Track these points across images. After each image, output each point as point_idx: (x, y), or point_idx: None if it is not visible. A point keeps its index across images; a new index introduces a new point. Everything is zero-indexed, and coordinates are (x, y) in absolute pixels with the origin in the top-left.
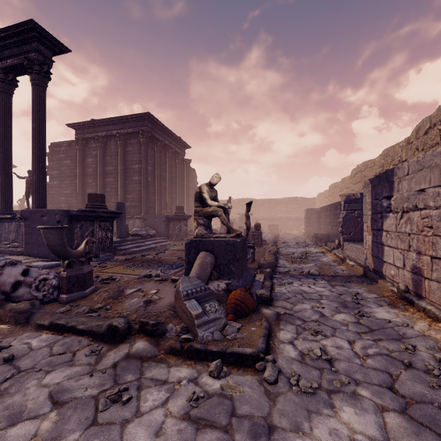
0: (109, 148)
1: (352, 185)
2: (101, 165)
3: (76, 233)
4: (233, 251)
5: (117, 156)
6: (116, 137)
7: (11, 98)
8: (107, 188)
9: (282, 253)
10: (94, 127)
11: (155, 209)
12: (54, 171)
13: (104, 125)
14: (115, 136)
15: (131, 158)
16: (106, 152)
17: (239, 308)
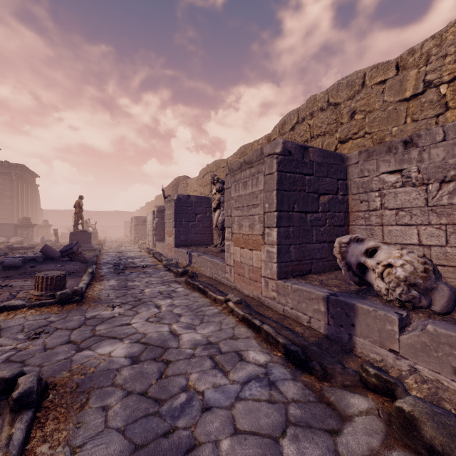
0: None
1: (146, 211)
2: None
3: (19, 232)
4: (96, 234)
5: None
6: None
7: None
8: None
9: (108, 240)
10: None
11: None
12: None
13: None
14: None
15: (2, 187)
16: None
17: (99, 242)
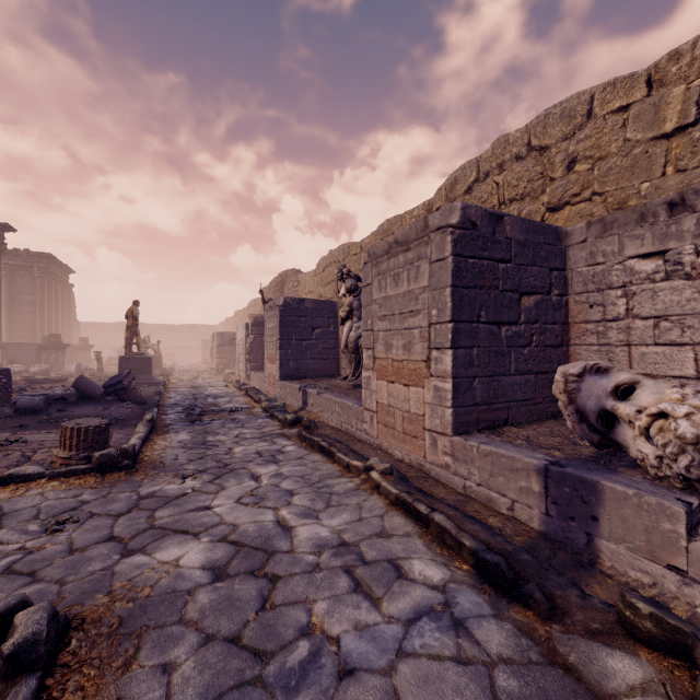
0: None
1: (234, 324)
2: None
3: (43, 357)
4: (159, 359)
5: None
6: None
7: None
8: None
9: (178, 369)
10: None
11: None
12: None
13: None
14: None
15: (20, 288)
16: None
17: (164, 372)
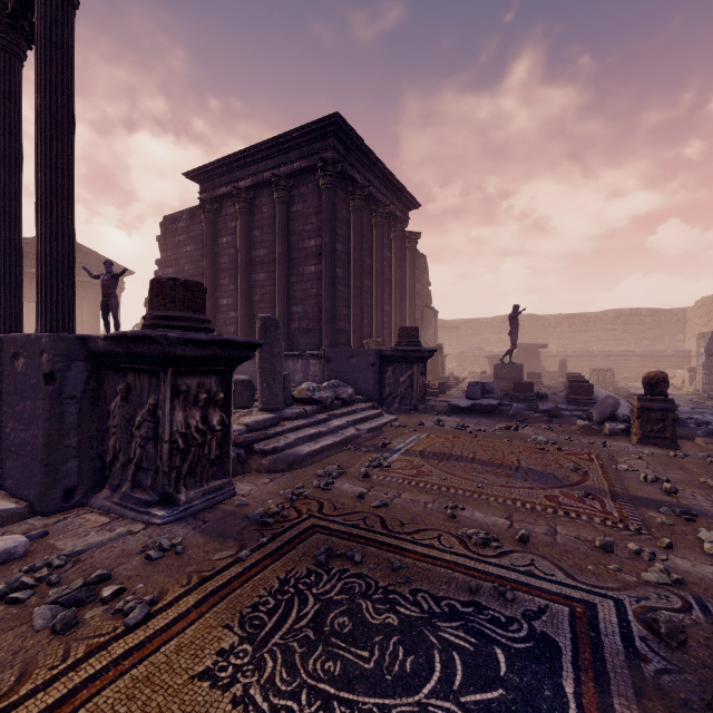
0: (259, 211)
1: None
2: (244, 247)
3: (111, 412)
4: None
5: (273, 225)
6: (271, 187)
7: (17, 63)
8: (256, 294)
9: None
10: (230, 173)
11: (349, 335)
12: (169, 268)
13: (248, 164)
14: (269, 184)
15: (300, 226)
16: (253, 221)
17: None
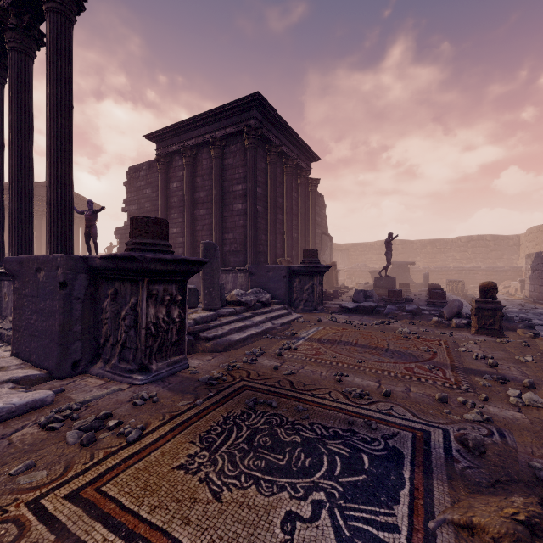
0: (200, 164)
1: None
2: (189, 190)
3: (104, 309)
4: None
5: (211, 174)
6: (209, 146)
7: (29, 61)
8: (197, 225)
9: None
10: (179, 135)
11: (267, 255)
12: (133, 205)
13: (192, 129)
14: (208, 144)
15: (230, 175)
16: (196, 171)
17: None
